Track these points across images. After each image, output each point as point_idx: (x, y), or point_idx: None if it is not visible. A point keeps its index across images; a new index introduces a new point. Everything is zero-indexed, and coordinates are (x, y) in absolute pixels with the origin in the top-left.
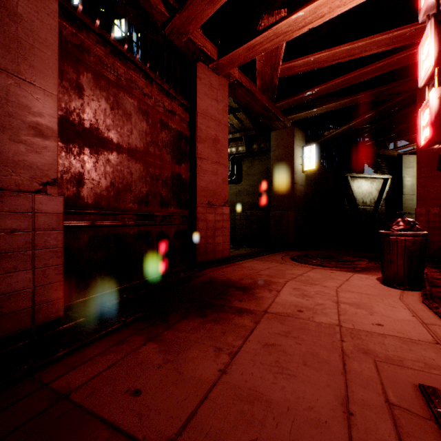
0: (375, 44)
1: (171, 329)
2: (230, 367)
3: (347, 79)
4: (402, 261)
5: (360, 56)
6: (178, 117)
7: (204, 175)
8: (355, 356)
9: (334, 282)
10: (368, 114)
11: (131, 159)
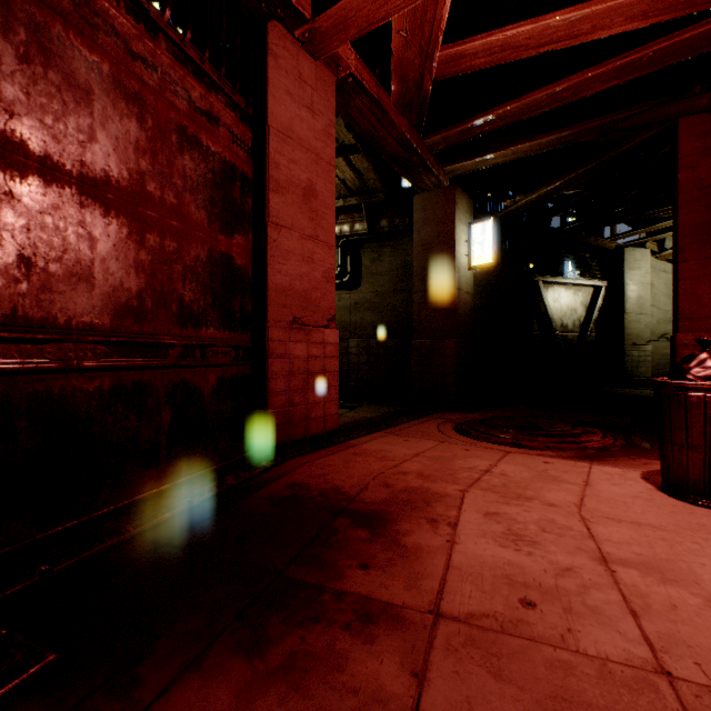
0: (623, 12)
1: None
2: None
3: (559, 92)
4: None
5: (589, 40)
6: (225, 131)
7: (286, 261)
8: None
9: (564, 489)
10: (587, 167)
11: (92, 204)
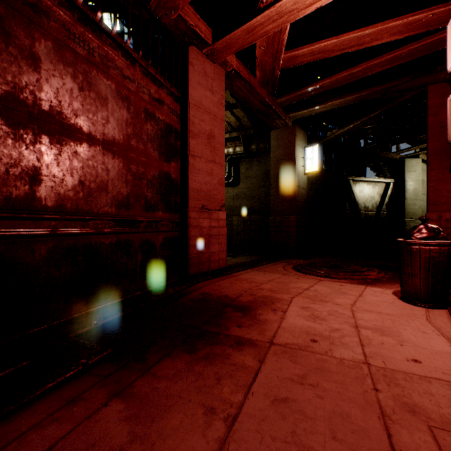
0: (388, 31)
1: (148, 375)
2: (227, 448)
3: (354, 72)
4: (426, 274)
5: (369, 46)
6: (166, 107)
7: (198, 175)
8: (400, 419)
9: (346, 298)
10: (375, 113)
11: (108, 153)
